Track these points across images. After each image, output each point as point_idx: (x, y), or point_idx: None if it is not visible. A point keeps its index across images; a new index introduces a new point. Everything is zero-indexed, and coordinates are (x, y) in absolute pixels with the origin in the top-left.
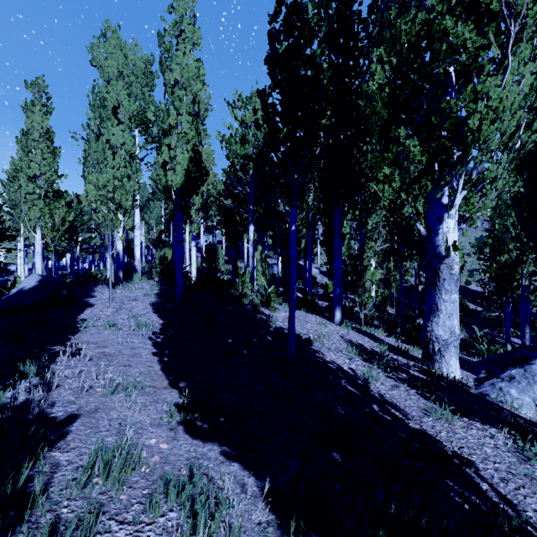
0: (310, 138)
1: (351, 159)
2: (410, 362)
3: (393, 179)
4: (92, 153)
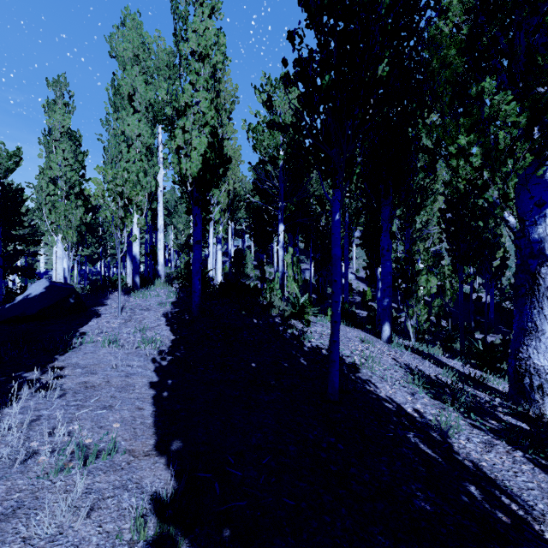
0: (361, 91)
1: (405, 136)
2: (493, 398)
3: (470, 152)
4: (111, 149)
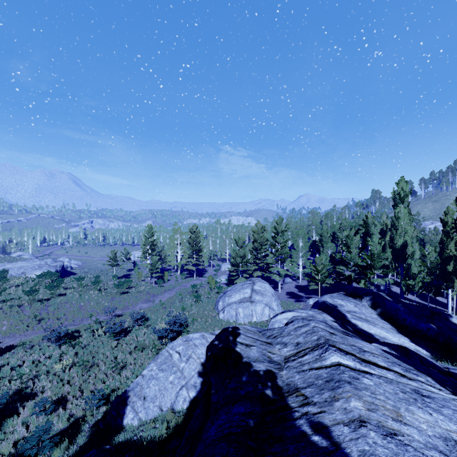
0: None
1: None
2: None
3: None
4: None
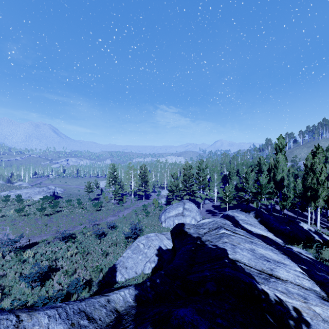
0: None
1: None
2: (325, 220)
3: None
4: None
